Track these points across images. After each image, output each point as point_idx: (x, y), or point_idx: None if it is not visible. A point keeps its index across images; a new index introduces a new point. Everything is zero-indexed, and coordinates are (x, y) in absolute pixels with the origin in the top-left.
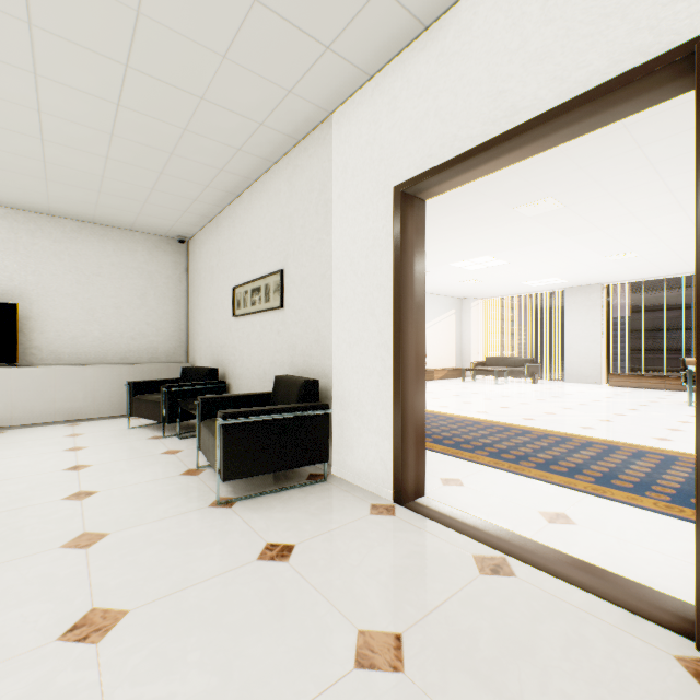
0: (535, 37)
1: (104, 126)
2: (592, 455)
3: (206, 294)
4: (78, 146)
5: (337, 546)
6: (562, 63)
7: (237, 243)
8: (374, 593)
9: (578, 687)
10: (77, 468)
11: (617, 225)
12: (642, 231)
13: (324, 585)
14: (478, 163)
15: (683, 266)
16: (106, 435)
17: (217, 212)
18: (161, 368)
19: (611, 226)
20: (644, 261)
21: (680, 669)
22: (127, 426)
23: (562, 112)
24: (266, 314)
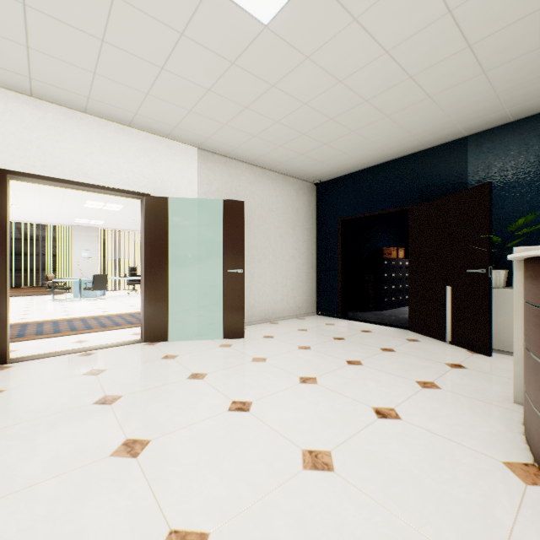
0: (98, 155)
1: None
2: (53, 325)
3: None
4: None
5: (17, 379)
6: (108, 172)
7: None
8: (68, 372)
9: (137, 354)
10: None
11: (26, 191)
12: (37, 198)
13: (45, 381)
14: (65, 185)
15: (39, 218)
16: None
17: None
18: None
19: (22, 191)
20: (20, 211)
21: (146, 345)
22: None
23: (109, 190)
24: None
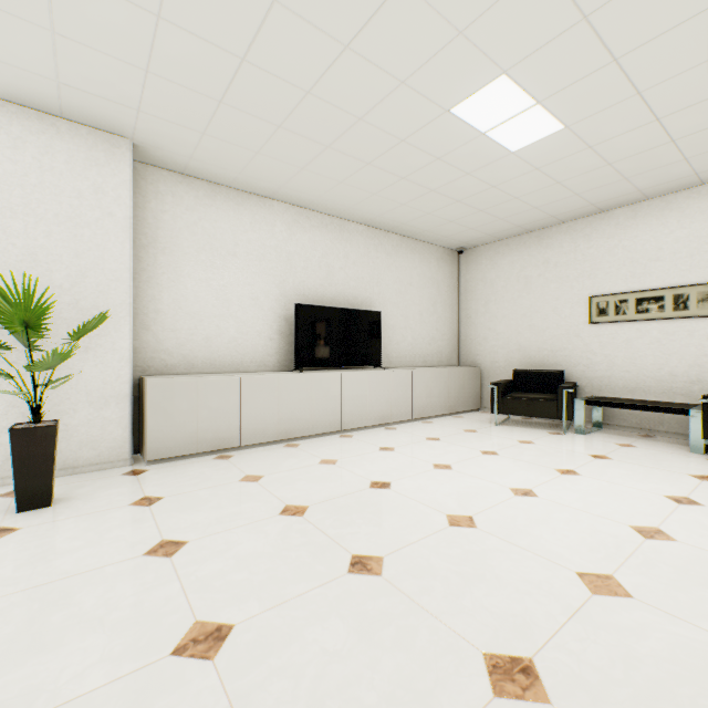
0: None
1: (617, 157)
2: None
3: (508, 302)
4: (555, 173)
5: None
6: None
7: (597, 255)
8: None
9: None
10: (602, 457)
11: None
12: None
13: None
14: None
15: None
16: (501, 431)
17: (546, 226)
18: (464, 370)
19: None
20: None
21: None
22: (481, 423)
23: None
24: (675, 321)
